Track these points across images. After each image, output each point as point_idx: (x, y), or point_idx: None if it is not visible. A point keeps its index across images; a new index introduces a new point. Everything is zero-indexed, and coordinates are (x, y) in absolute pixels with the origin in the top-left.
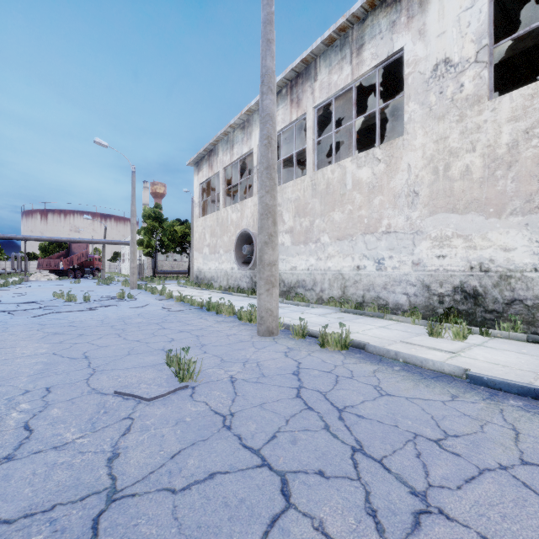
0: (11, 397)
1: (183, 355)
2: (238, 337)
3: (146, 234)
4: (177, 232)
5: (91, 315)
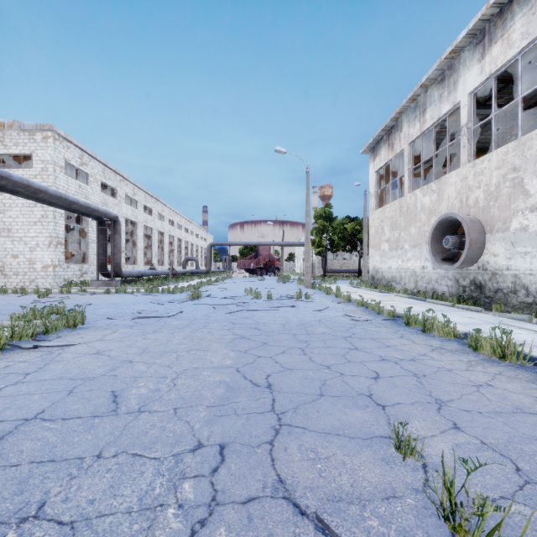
0: (180, 452)
1: (413, 424)
2: (504, 395)
3: (317, 234)
4: (346, 229)
5: (273, 316)
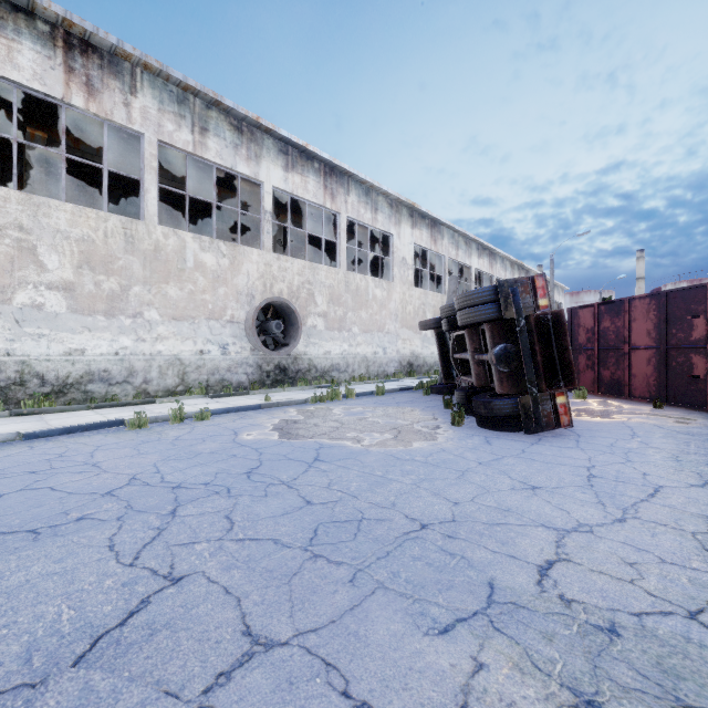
0: None
1: None
2: None
3: None
4: None
5: None
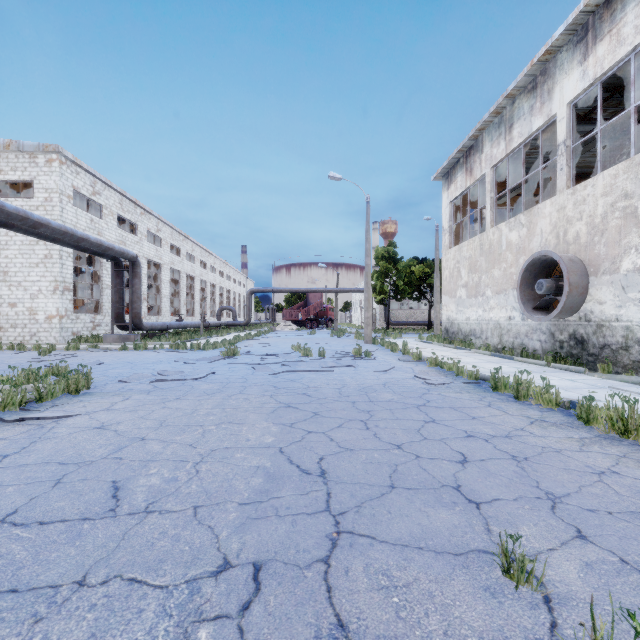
0: (197, 576)
1: (521, 532)
2: (637, 487)
3: (378, 279)
4: (414, 273)
5: (326, 378)
